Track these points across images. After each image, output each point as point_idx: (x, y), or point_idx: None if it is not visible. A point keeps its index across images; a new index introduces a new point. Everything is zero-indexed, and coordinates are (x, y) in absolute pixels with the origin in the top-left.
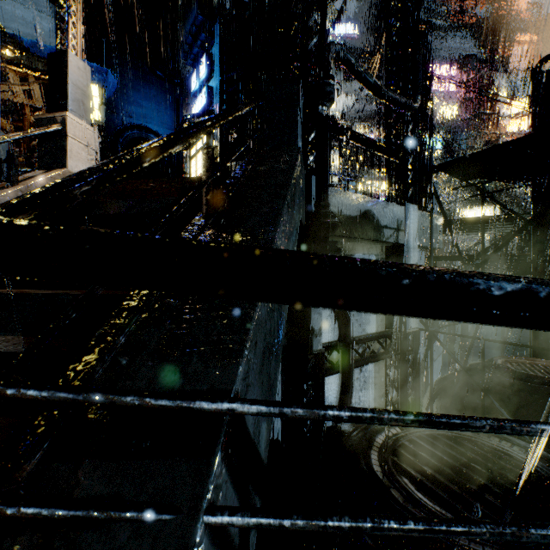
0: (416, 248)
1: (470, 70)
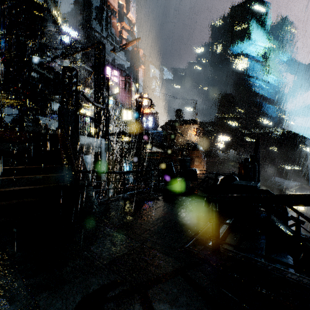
0: (104, 153)
1: (123, 76)
